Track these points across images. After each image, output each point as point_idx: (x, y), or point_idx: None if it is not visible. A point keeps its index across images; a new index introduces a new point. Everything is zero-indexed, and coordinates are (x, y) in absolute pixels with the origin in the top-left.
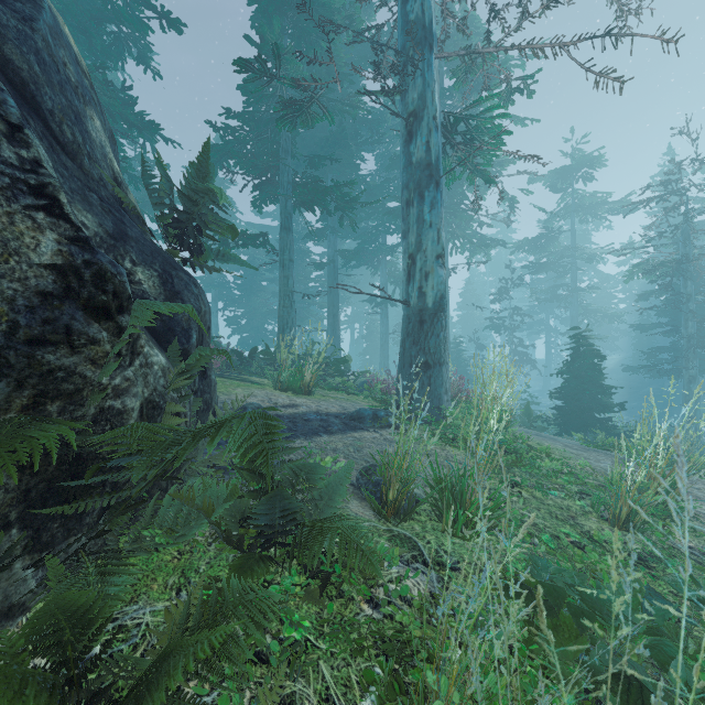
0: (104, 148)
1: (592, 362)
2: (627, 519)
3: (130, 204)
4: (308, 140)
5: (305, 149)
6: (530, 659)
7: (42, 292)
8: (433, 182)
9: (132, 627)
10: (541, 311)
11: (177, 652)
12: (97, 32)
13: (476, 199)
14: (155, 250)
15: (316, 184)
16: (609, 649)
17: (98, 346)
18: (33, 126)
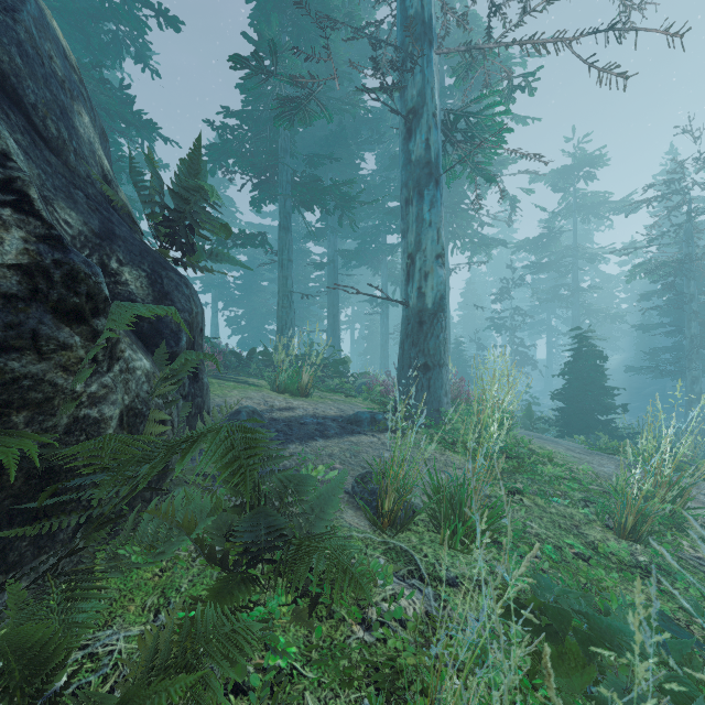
0: (92, 144)
1: (594, 363)
2: (633, 528)
3: (119, 202)
4: (308, 139)
5: (305, 148)
6: (533, 689)
7: (5, 294)
8: (433, 180)
9: (104, 655)
10: (542, 311)
11: (133, 704)
12: (94, 30)
13: (477, 198)
14: (145, 250)
15: (315, 183)
16: (620, 683)
17: (70, 351)
18: (14, 120)
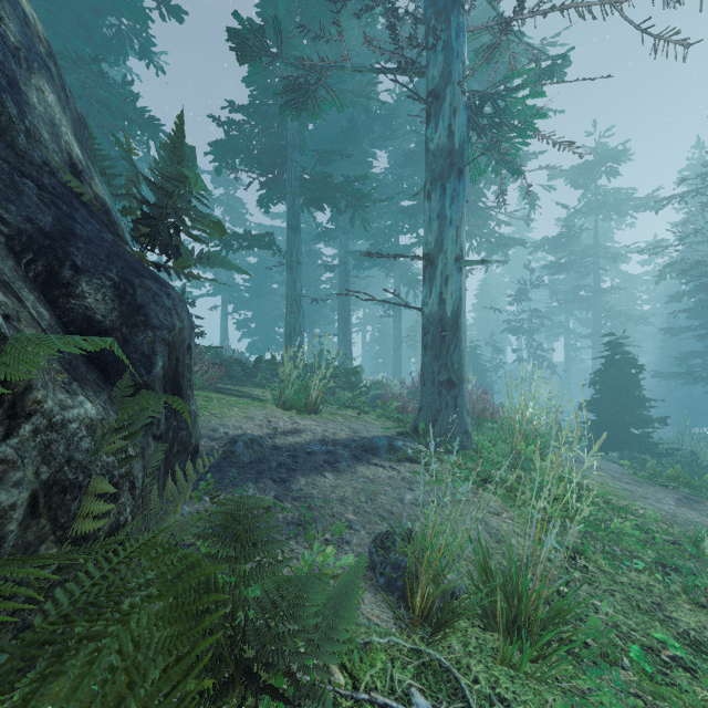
0: (57, 127)
1: (628, 372)
2: None
3: (86, 195)
4: (319, 137)
5: (315, 146)
6: None
7: None
8: (457, 171)
9: None
10: (560, 312)
11: None
12: (96, 24)
13: (501, 194)
14: (116, 253)
15: (325, 180)
16: None
17: None
18: None
